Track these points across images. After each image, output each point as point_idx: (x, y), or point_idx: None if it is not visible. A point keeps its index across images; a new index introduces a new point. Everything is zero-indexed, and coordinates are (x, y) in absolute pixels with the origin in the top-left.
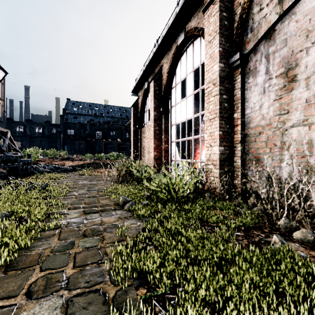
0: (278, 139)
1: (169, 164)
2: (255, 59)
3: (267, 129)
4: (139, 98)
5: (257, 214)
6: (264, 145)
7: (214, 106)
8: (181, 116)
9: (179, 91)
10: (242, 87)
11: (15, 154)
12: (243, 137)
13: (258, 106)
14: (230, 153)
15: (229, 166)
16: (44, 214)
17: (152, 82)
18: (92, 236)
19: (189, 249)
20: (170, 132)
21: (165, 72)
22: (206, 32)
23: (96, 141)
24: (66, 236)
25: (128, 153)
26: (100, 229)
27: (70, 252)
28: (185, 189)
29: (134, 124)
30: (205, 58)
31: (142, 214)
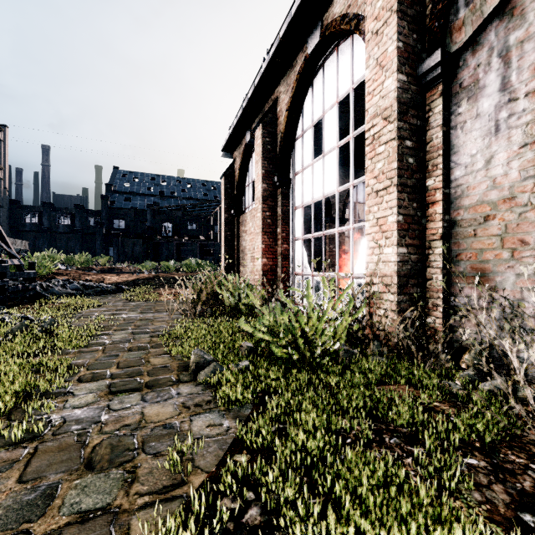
0: (533, 229)
1: (290, 280)
2: (474, 62)
3: (504, 209)
4: (235, 161)
5: (516, 411)
6: (496, 244)
7: (386, 163)
8: (313, 190)
9: (310, 144)
10: (445, 123)
11: (2, 263)
12: (447, 227)
13: (482, 160)
14: (418, 260)
15: (416, 286)
16: (13, 398)
17: (258, 128)
18: (107, 466)
19: (358, 526)
20: (292, 221)
21: (283, 109)
22: (369, 15)
23: (163, 240)
24: (41, 469)
25: (218, 261)
26: (132, 441)
27: (30, 532)
28: (328, 338)
29: (227, 209)
30: (366, 68)
31: (235, 396)
